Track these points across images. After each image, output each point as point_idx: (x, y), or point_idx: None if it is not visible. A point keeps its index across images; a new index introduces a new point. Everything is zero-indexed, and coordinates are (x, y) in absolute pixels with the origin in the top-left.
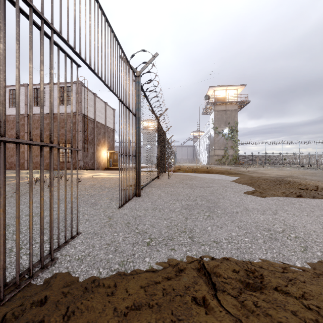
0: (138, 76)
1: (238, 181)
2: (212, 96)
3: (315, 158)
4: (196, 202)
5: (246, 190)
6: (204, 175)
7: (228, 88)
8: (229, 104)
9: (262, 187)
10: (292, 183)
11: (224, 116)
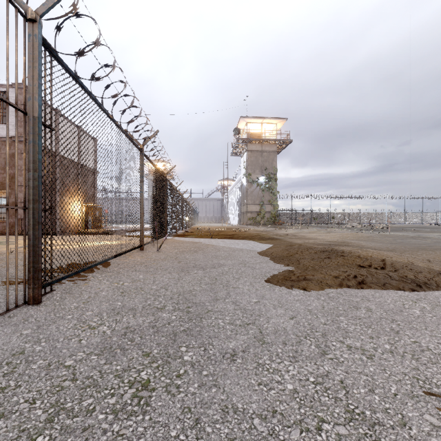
0: (33, 22)
1: (270, 252)
2: (245, 131)
3: (366, 217)
4: (157, 315)
5: (276, 272)
6: (223, 242)
7: (265, 120)
8: (266, 143)
9: (303, 265)
10: (348, 256)
11: (259, 159)
